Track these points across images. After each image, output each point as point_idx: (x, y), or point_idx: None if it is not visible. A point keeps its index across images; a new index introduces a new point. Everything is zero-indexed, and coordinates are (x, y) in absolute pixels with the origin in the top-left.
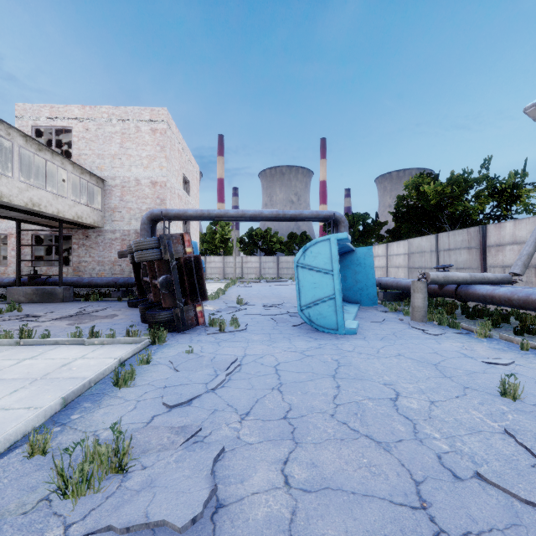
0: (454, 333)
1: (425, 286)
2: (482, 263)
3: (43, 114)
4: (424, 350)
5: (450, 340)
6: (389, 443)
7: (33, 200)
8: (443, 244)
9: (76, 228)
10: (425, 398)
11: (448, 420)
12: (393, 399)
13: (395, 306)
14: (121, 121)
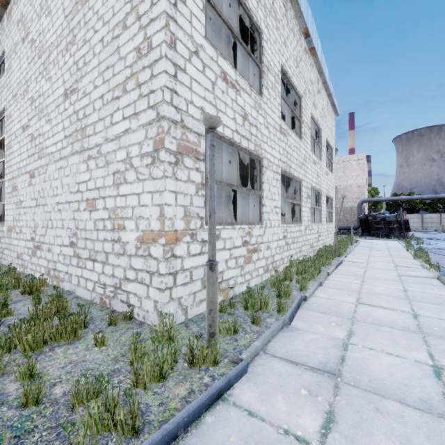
0: None
1: None
2: None
3: None
4: None
5: None
6: None
7: None
8: None
9: None
10: None
11: None
12: None
13: None
14: (343, 162)
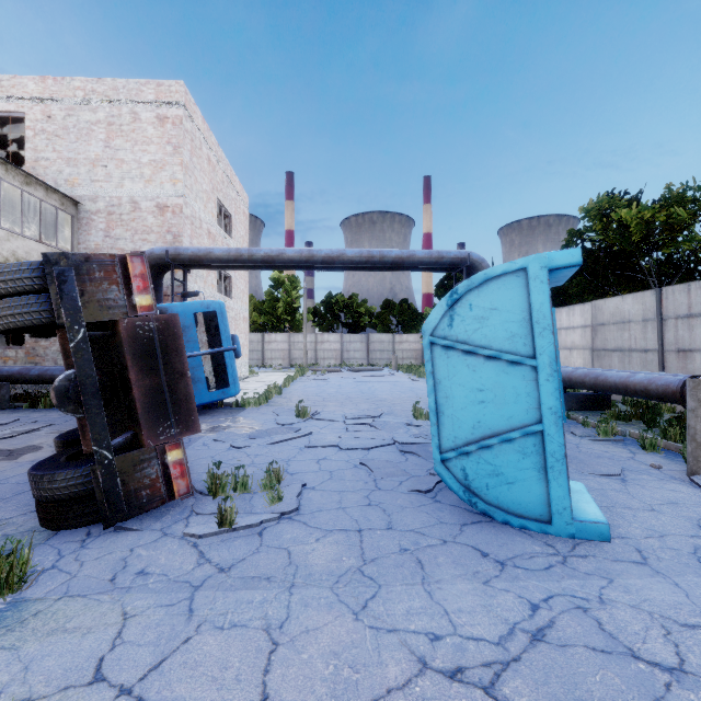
0: None
1: None
2: None
3: None
4: None
5: None
6: None
7: None
8: (675, 307)
9: None
10: None
11: None
12: None
13: (612, 428)
14: (107, 104)
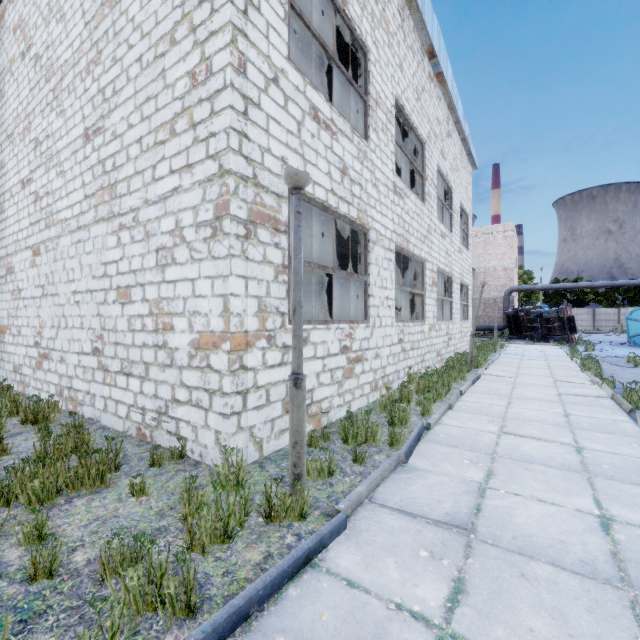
0: None
1: None
2: None
3: None
4: None
5: None
6: None
7: None
8: None
9: None
10: None
11: None
12: None
13: None
14: (484, 235)
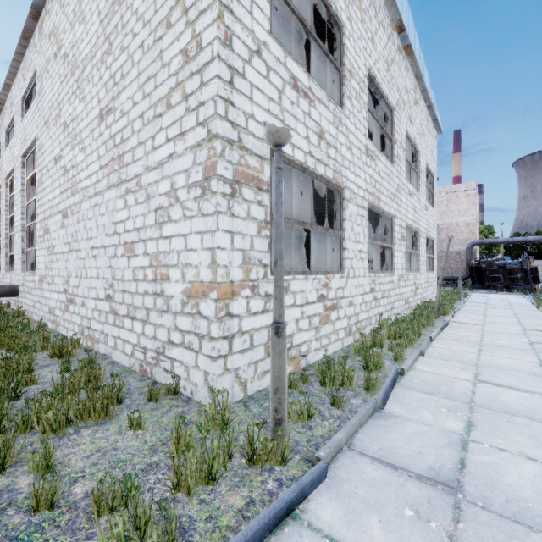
0: None
1: None
2: None
3: None
4: None
5: None
6: None
7: None
8: None
9: None
10: None
11: None
12: None
13: None
14: (447, 194)
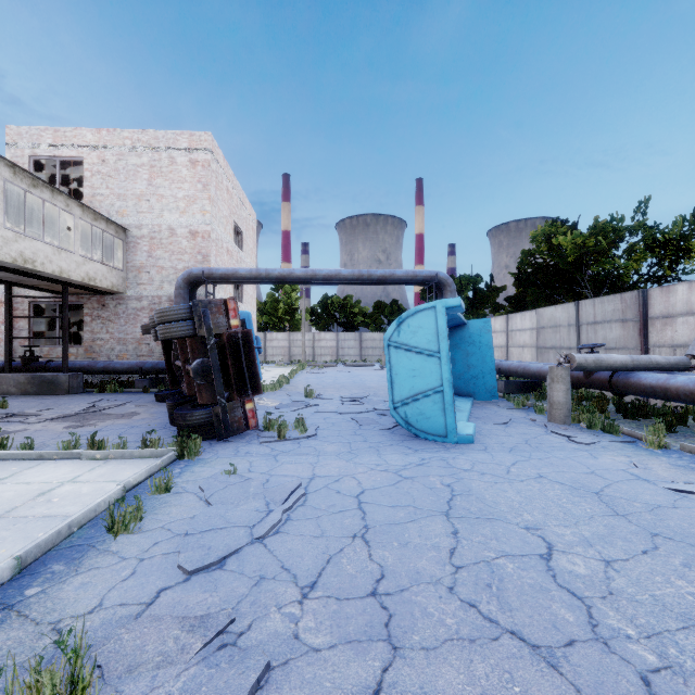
0: (612, 441)
1: (568, 373)
2: (643, 341)
3: (45, 140)
4: (575, 468)
5: (609, 452)
6: (554, 649)
7: (24, 255)
8: (586, 316)
9: (89, 294)
10: (595, 554)
11: (642, 598)
12: (544, 556)
13: (523, 401)
14: (150, 150)
